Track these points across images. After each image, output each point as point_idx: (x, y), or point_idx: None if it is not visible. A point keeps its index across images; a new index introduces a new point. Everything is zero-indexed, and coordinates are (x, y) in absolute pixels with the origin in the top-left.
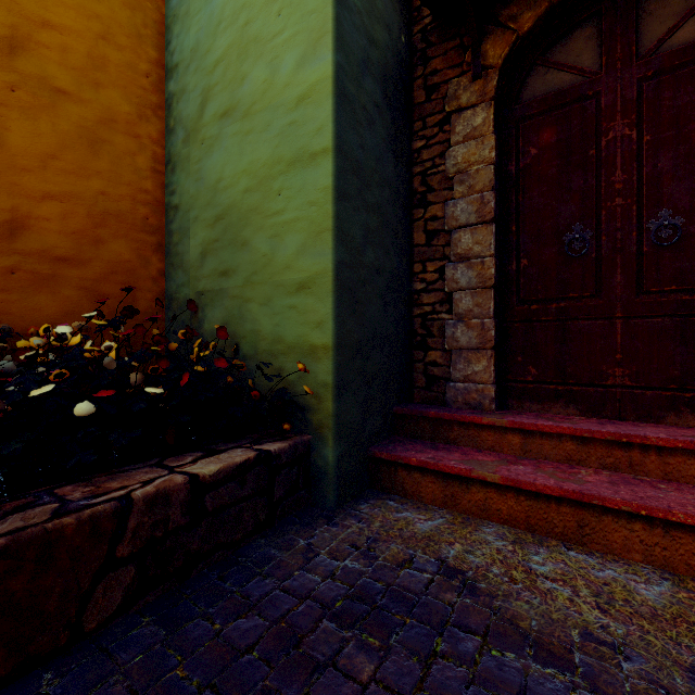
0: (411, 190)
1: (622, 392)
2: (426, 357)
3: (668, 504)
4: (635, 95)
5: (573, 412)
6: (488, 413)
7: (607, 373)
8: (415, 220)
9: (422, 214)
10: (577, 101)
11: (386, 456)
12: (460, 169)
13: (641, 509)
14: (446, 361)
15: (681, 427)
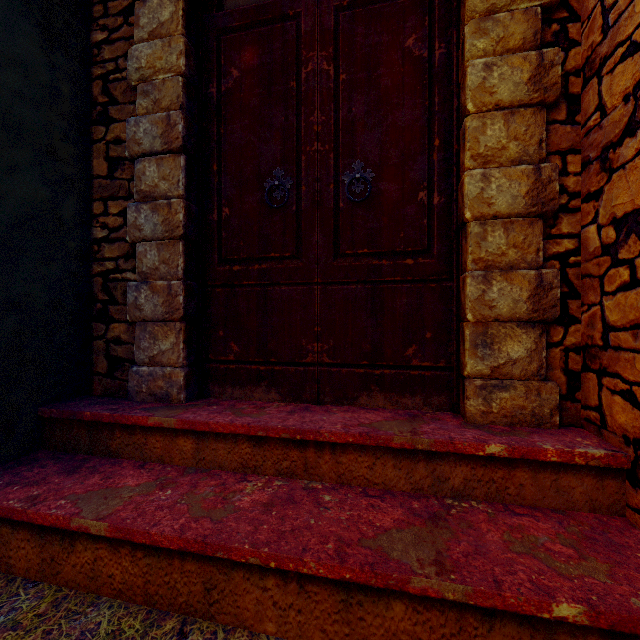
0: (90, 99)
1: (321, 371)
2: (108, 332)
3: (308, 542)
4: (333, 24)
5: (275, 396)
6: (171, 406)
7: (307, 348)
8: (95, 142)
9: (104, 134)
10: (279, 20)
11: None
12: (145, 76)
13: (270, 560)
14: (132, 336)
15: (371, 408)
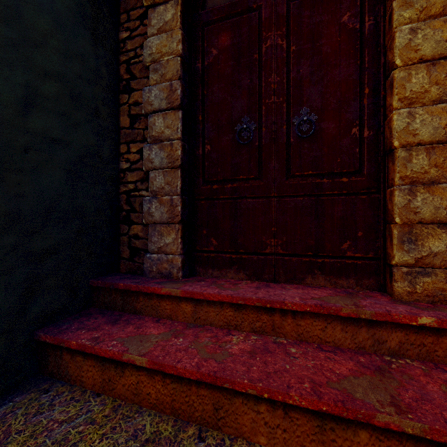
0: (118, 77)
1: (277, 259)
2: (130, 231)
3: (289, 381)
4: (285, 11)
5: (243, 276)
6: (173, 281)
7: (266, 243)
8: (121, 105)
9: (127, 99)
10: (245, 12)
11: (49, 340)
12: (155, 59)
13: (264, 392)
14: (146, 234)
15: (315, 287)
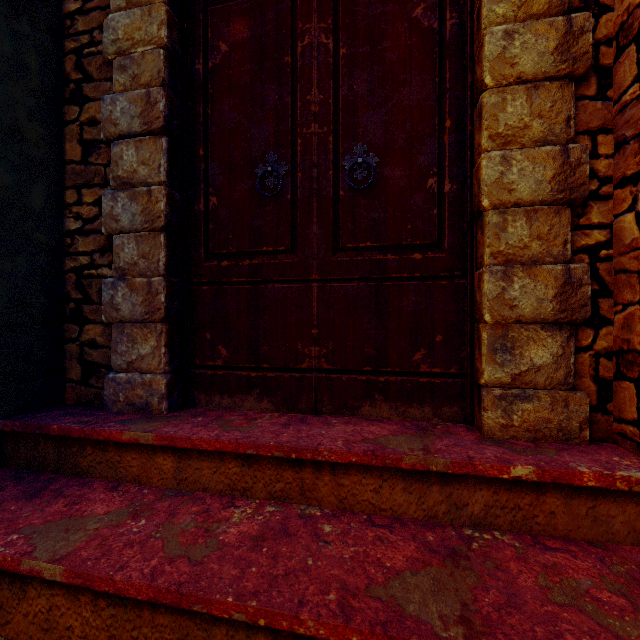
0: (62, 76)
1: (319, 377)
2: (82, 334)
3: (305, 591)
4: None
5: (268, 406)
6: (150, 418)
7: (303, 352)
8: (67, 123)
9: (77, 114)
10: None
11: None
12: (122, 49)
13: (259, 617)
14: (109, 339)
15: (375, 420)
